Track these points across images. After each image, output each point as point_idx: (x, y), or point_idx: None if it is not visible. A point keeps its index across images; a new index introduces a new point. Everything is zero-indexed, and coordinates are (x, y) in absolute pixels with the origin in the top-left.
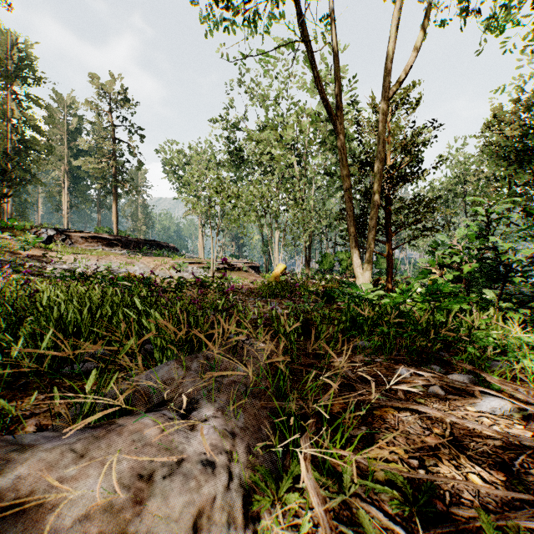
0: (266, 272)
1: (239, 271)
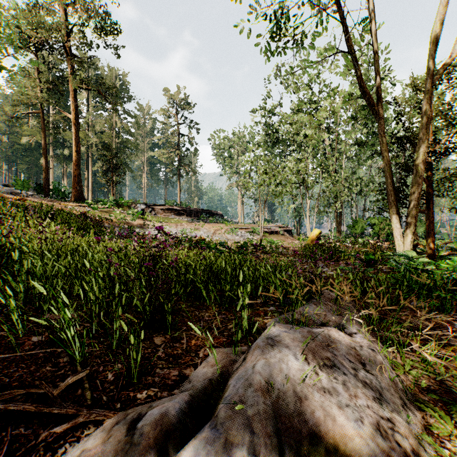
0: (297, 234)
1: (277, 234)
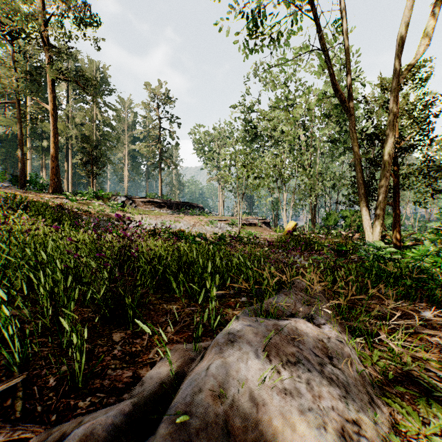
0: (275, 226)
1: (255, 226)
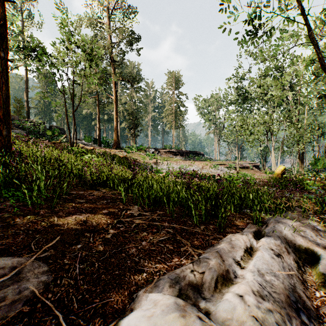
0: (263, 168)
1: (247, 169)
